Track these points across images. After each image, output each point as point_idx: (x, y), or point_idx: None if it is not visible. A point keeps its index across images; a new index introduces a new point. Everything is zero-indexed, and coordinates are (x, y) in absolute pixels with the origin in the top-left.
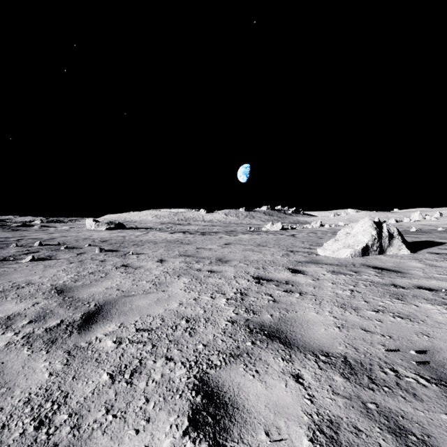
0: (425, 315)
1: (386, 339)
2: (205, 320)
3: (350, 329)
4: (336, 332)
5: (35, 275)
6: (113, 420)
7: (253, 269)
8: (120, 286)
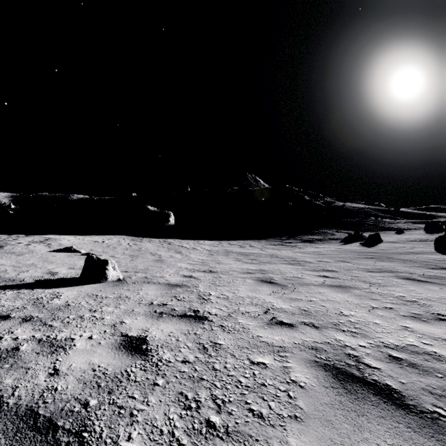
0: (77, 297)
1: (124, 288)
2: (211, 286)
3: (136, 289)
4: (145, 288)
5: (427, 290)
6: (208, 275)
7: (223, 340)
8: (317, 294)
